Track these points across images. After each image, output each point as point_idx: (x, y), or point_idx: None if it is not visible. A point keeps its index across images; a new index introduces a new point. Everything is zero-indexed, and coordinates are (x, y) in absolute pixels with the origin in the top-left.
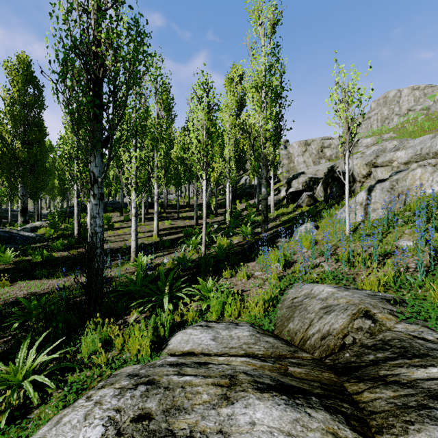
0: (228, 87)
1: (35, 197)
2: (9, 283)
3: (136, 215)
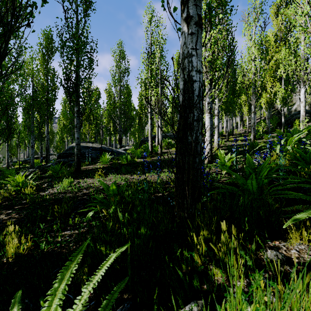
0: (274, 15)
1: (126, 133)
2: (104, 175)
3: (211, 111)
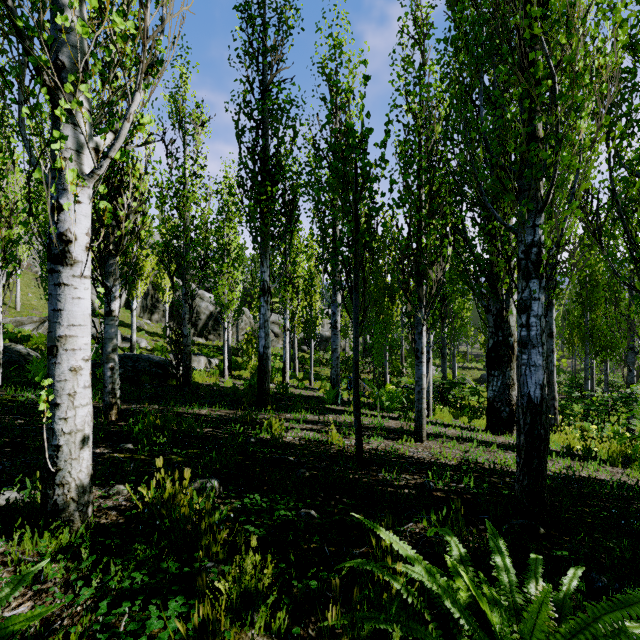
0: None
1: None
2: None
3: None
